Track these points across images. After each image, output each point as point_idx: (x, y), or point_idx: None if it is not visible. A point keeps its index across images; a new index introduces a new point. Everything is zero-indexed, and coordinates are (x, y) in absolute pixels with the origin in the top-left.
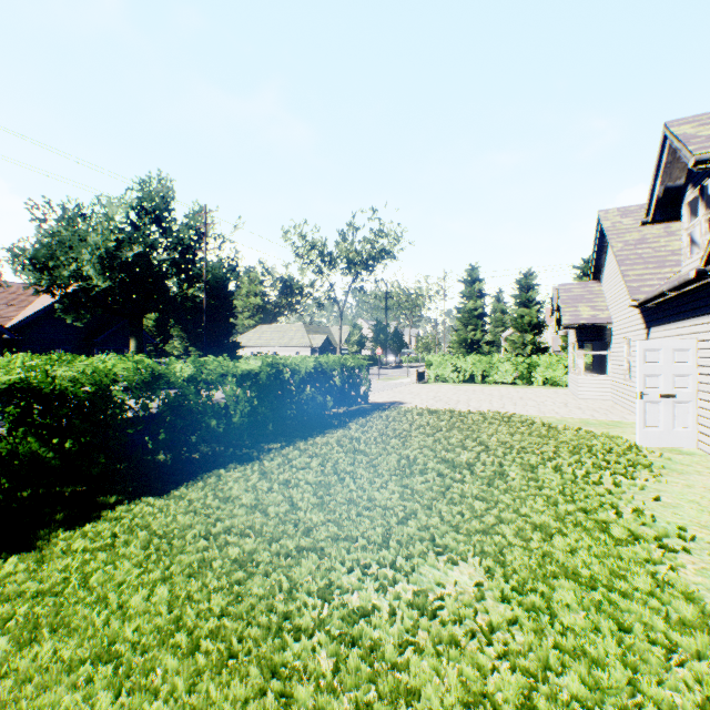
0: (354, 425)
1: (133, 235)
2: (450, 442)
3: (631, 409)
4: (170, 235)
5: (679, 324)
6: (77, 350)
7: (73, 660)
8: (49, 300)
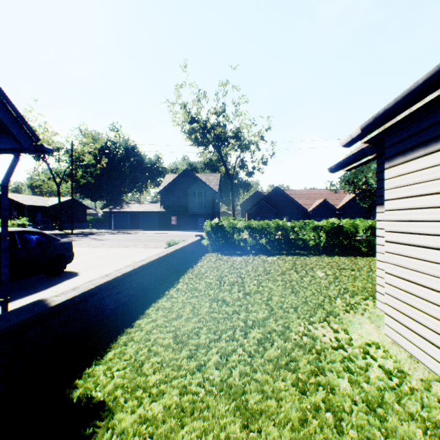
0: None
1: None
2: None
3: None
4: None
5: None
6: (362, 217)
7: None
8: (351, 195)
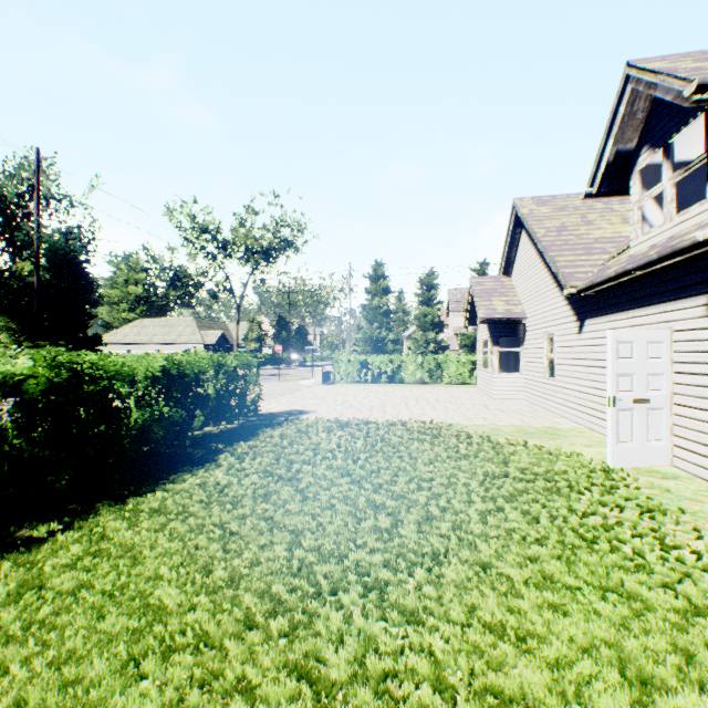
0: (227, 458)
1: None
2: (377, 483)
3: (555, 411)
4: None
5: (636, 312)
6: None
7: None
8: None
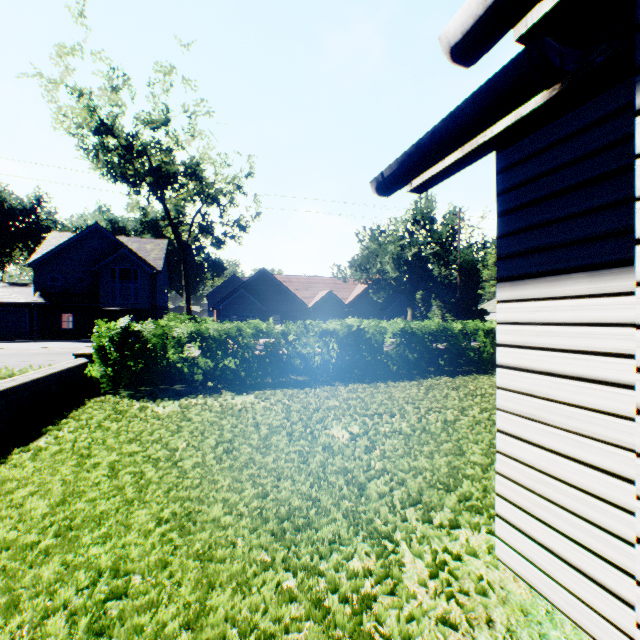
0: None
1: (411, 241)
2: None
3: None
4: (432, 234)
5: None
6: (376, 316)
7: (441, 395)
8: (362, 286)
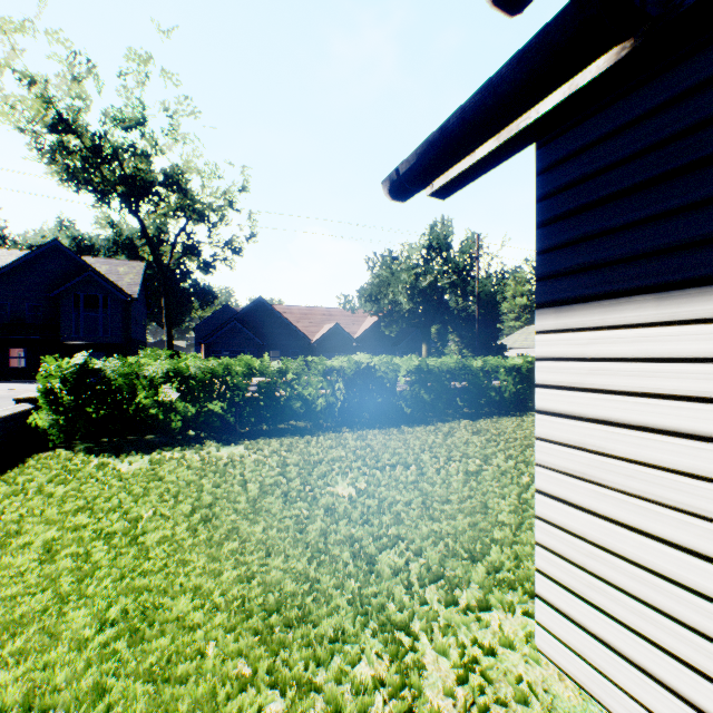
0: None
1: (426, 270)
2: None
3: None
4: (448, 262)
5: None
6: (388, 352)
7: (461, 441)
8: (373, 319)
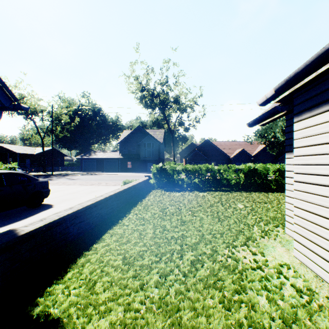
0: None
1: None
2: None
3: None
4: None
5: None
6: (271, 162)
7: None
8: (262, 145)
